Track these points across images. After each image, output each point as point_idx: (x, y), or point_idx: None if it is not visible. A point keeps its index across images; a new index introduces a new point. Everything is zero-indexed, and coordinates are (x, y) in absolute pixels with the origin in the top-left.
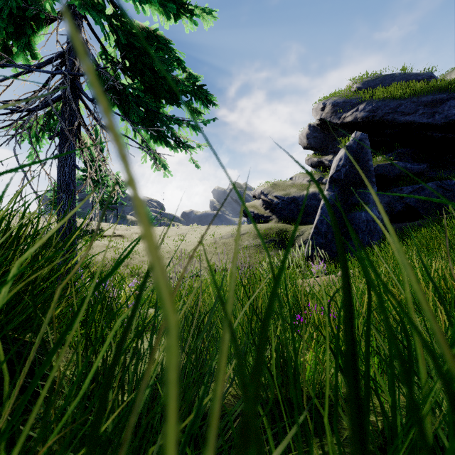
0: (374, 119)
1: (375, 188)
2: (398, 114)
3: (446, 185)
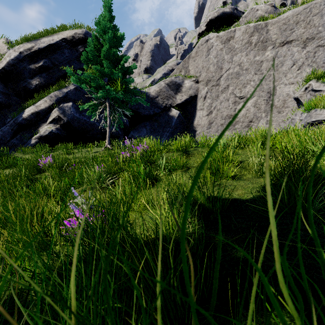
0: None
1: None
2: None
3: None
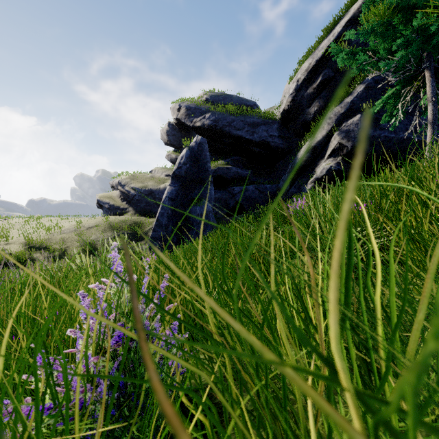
0: (216, 128)
1: (212, 187)
2: (232, 128)
3: (261, 188)
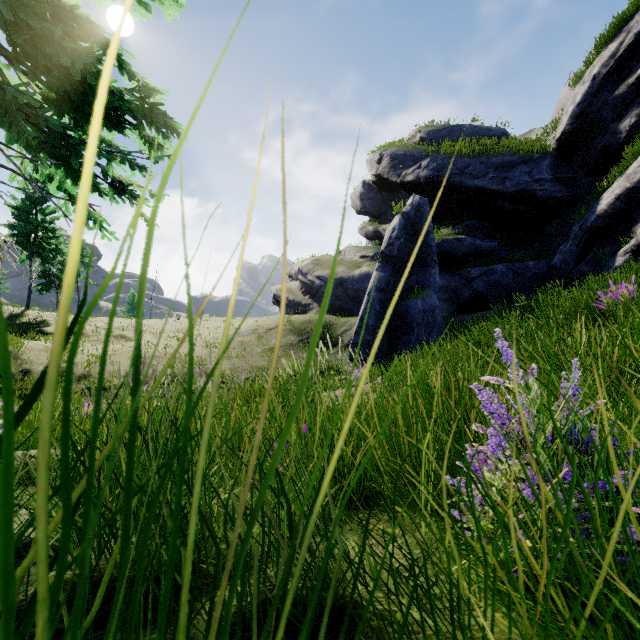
0: (439, 180)
1: (436, 269)
2: (466, 177)
3: (518, 267)
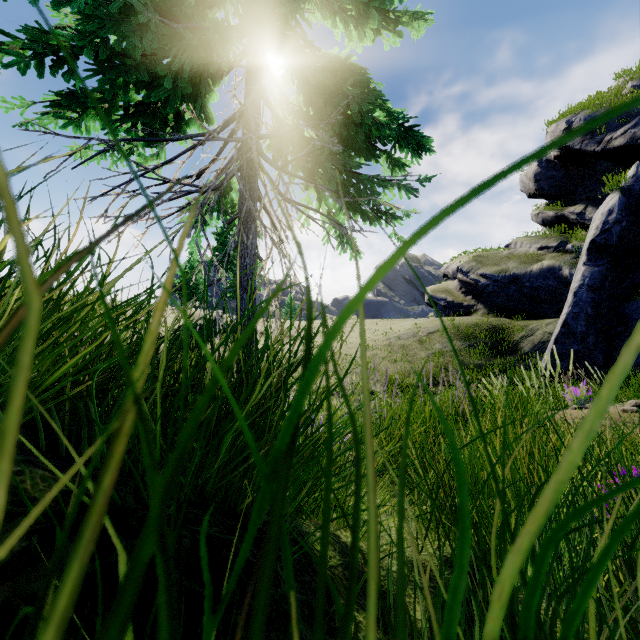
0: None
1: None
2: None
3: None
